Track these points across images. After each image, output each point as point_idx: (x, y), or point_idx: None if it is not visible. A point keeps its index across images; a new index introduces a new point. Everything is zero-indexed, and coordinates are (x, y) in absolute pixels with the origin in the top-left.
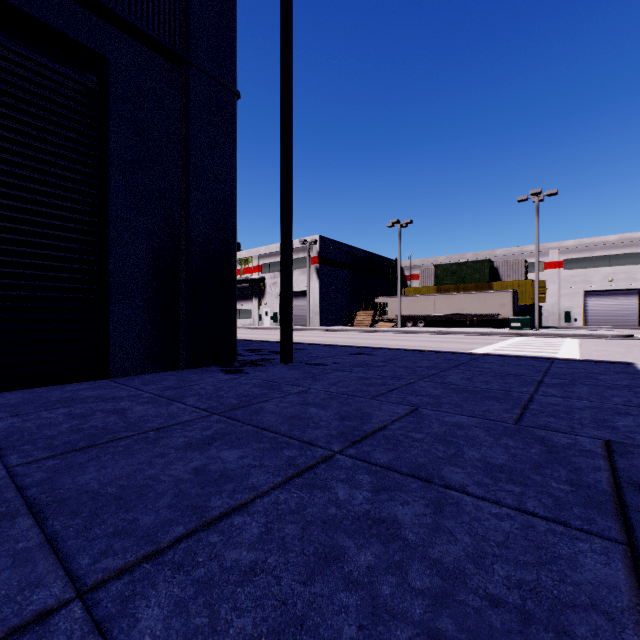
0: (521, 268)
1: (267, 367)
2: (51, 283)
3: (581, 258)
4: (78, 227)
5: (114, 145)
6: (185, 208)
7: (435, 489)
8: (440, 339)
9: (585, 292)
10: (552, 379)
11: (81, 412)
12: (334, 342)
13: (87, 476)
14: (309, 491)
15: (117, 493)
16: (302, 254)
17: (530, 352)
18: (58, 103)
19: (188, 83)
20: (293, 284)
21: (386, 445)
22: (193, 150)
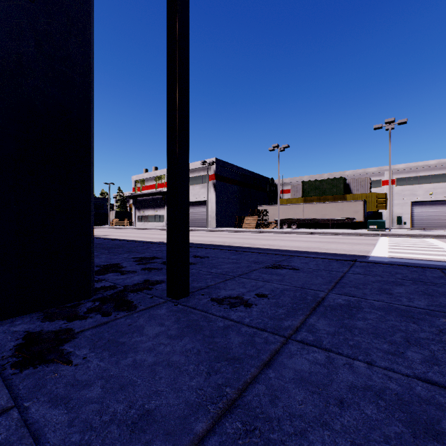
0: (367, 184)
1: (135, 318)
2: None
3: (409, 177)
4: None
5: None
6: None
7: None
8: (321, 239)
9: (412, 202)
10: None
11: None
12: (232, 243)
13: None
14: None
15: None
16: (202, 172)
17: (433, 255)
18: None
19: None
20: (195, 195)
21: None
22: None
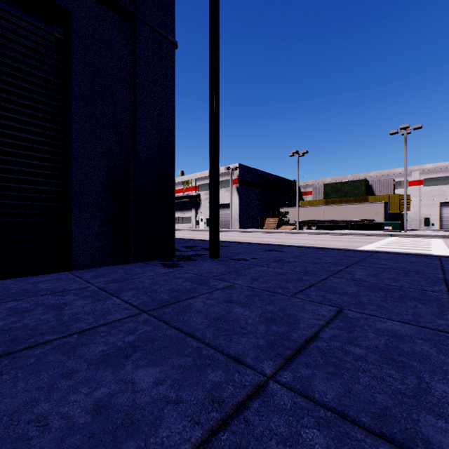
0: (390, 185)
1: (198, 262)
2: (25, 193)
3: (437, 177)
4: (47, 149)
5: (75, 82)
6: (133, 134)
7: None
8: (330, 238)
9: (441, 203)
10: None
11: (25, 307)
12: (250, 240)
13: None
14: None
15: None
16: (226, 177)
17: (408, 249)
18: (31, 48)
19: (136, 33)
20: (220, 199)
21: (326, 366)
22: (140, 87)
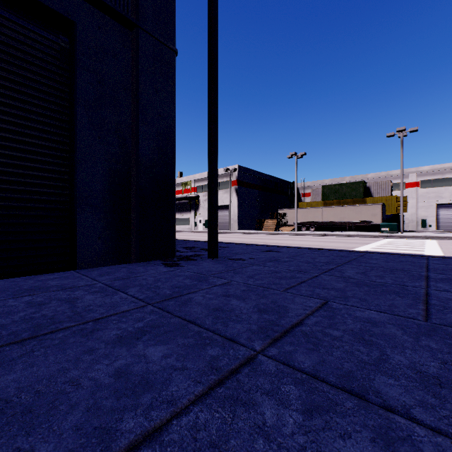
0: (388, 187)
1: (198, 261)
2: (32, 196)
3: (434, 179)
4: (53, 153)
5: (80, 89)
6: (135, 138)
7: (375, 412)
8: (328, 240)
9: (437, 205)
10: (436, 274)
11: (40, 300)
12: (249, 242)
13: (10, 376)
14: (232, 409)
15: (28, 403)
16: (225, 179)
17: (401, 250)
18: (37, 57)
19: (137, 42)
20: (219, 200)
21: (306, 344)
22: (141, 94)
